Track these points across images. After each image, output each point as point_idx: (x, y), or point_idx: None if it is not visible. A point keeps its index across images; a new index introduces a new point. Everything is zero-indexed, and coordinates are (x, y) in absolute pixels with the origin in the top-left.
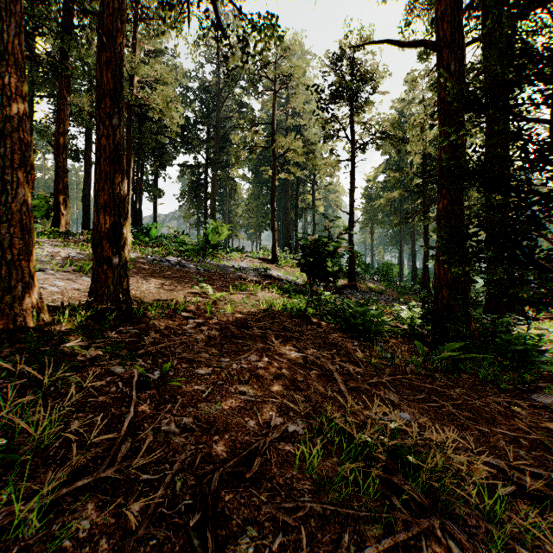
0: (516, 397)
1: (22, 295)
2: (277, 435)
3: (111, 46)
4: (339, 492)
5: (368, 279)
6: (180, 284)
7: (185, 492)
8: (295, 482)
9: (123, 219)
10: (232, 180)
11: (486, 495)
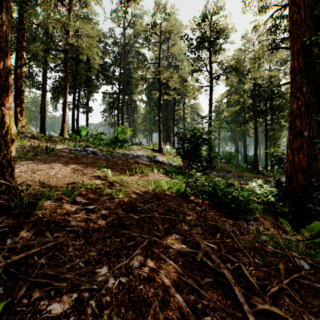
0: None
1: None
2: None
3: None
4: None
5: (218, 162)
6: (87, 169)
7: None
8: None
9: (7, 107)
10: (134, 101)
11: None
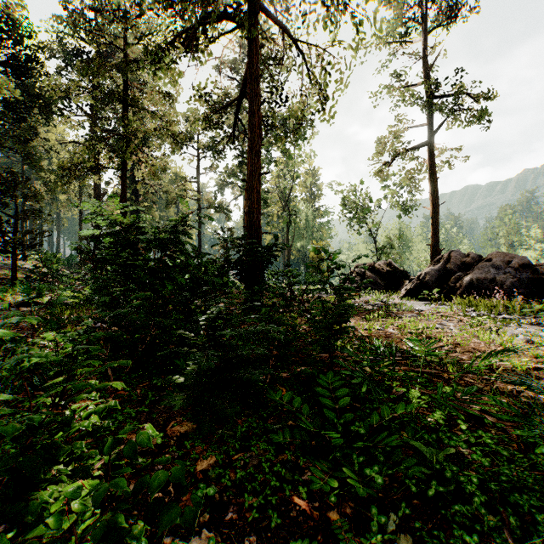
0: None
1: None
2: None
3: None
4: None
5: None
6: None
7: None
8: None
9: None
10: None
11: None
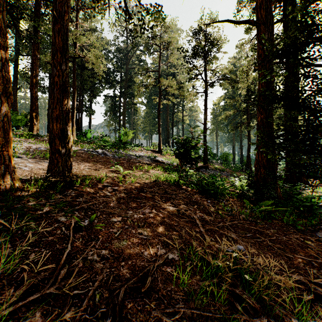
0: (307, 234)
1: (4, 172)
2: (162, 262)
3: (60, 21)
4: (201, 300)
5: (215, 162)
6: (103, 165)
7: (101, 302)
8: (173, 293)
9: (68, 126)
10: (135, 104)
11: (294, 300)
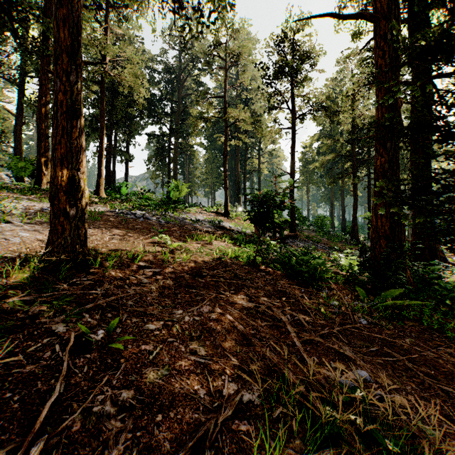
0: None
1: None
2: (231, 412)
3: (68, 4)
4: None
5: (305, 230)
6: (141, 235)
7: None
8: None
9: (81, 172)
10: (190, 146)
11: None
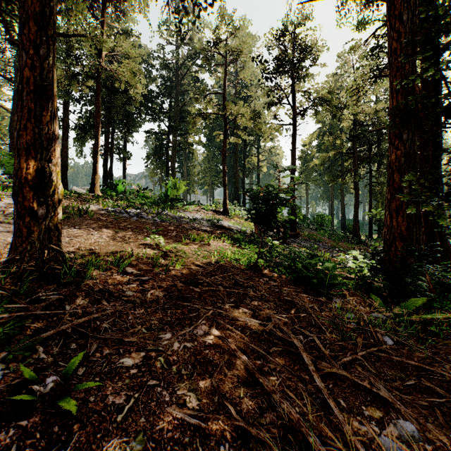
0: None
1: None
2: None
3: None
4: None
5: (306, 228)
6: (133, 235)
7: None
8: None
9: (53, 164)
10: (189, 144)
11: None
